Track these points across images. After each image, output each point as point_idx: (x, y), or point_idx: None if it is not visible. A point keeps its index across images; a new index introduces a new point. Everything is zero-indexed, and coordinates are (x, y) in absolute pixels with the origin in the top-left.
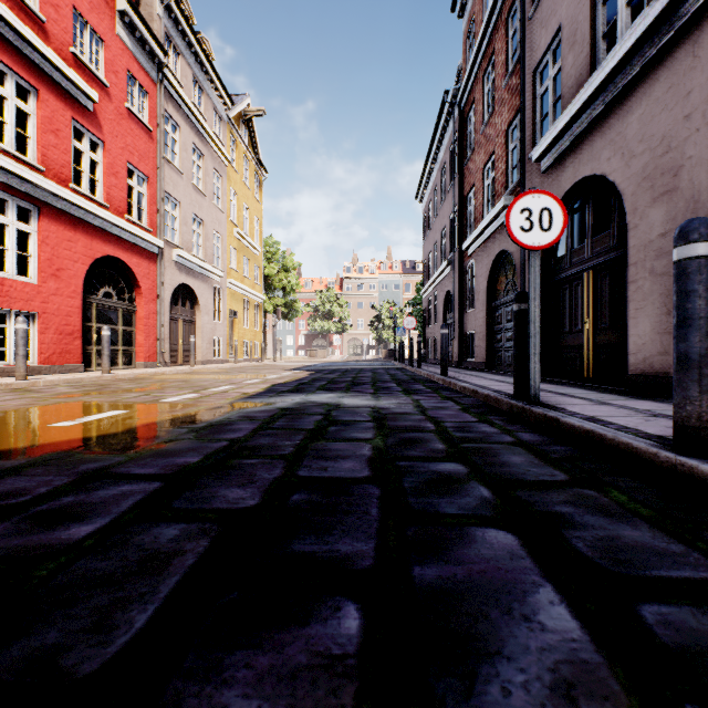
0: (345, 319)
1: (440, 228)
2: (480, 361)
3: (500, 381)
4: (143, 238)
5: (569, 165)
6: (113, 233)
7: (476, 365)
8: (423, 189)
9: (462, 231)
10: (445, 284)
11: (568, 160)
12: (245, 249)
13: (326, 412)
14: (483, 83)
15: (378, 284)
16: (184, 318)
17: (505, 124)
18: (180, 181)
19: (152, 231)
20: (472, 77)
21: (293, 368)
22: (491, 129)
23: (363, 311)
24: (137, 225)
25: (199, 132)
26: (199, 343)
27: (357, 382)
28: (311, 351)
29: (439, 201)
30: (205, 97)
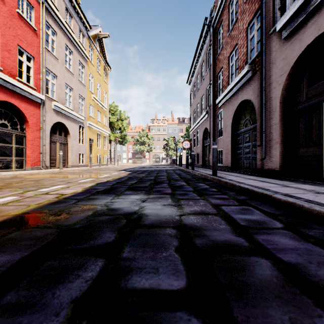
0: (151, 145)
1: (201, 95)
2: (227, 165)
3: (261, 180)
4: (29, 92)
5: (311, 24)
6: (6, 87)
7: (224, 168)
8: (190, 78)
9: (215, 95)
10: (203, 125)
11: (310, 22)
12: (98, 107)
13: (117, 242)
14: (229, 7)
15: (167, 129)
16: (60, 141)
17: (246, 24)
18: (57, 64)
19: (36, 89)
20: (222, 7)
21: (121, 170)
22: (235, 31)
23: (160, 141)
24: (25, 84)
25: (70, 39)
26: (70, 156)
27: (158, 180)
28: (134, 160)
29: (200, 82)
30: (73, 21)
